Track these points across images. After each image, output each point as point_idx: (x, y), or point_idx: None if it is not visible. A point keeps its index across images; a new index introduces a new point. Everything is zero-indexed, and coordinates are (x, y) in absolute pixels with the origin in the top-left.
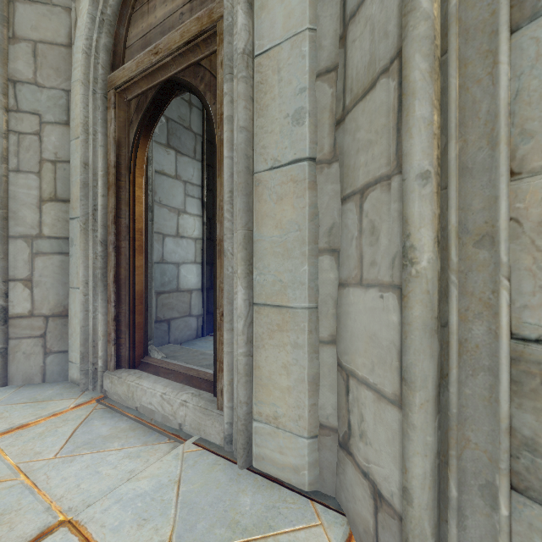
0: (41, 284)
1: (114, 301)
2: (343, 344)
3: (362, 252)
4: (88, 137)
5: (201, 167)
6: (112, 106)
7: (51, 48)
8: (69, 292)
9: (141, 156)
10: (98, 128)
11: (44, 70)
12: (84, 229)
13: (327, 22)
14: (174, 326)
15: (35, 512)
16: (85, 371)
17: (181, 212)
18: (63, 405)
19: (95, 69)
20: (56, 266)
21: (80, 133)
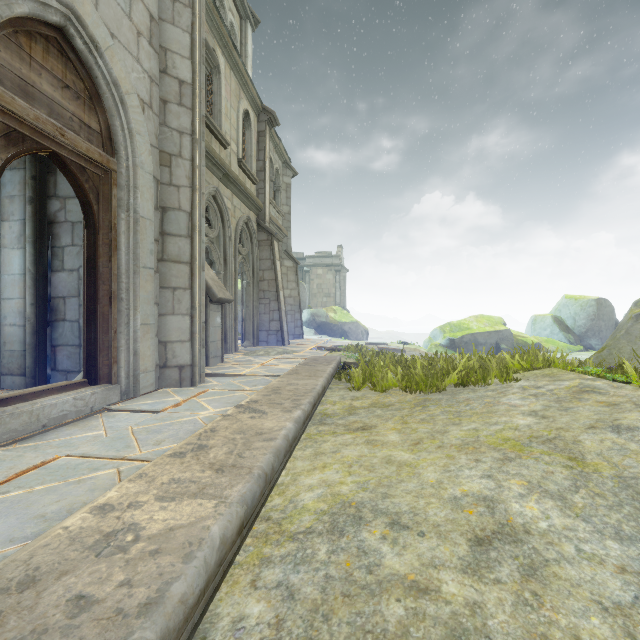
0: None
1: None
2: (163, 334)
3: (174, 306)
4: None
5: None
6: None
7: None
8: None
9: None
10: None
11: None
12: None
13: (156, 223)
14: None
15: (157, 415)
16: None
17: None
18: None
19: None
20: None
21: None
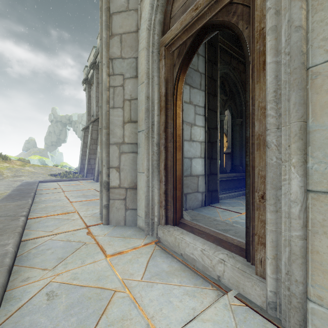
0: (124, 170)
1: (164, 181)
2: None
3: None
4: (149, 81)
5: (204, 94)
6: (163, 57)
7: (128, 35)
8: (137, 175)
9: (180, 86)
10: (155, 73)
11: (125, 49)
12: (147, 137)
13: None
14: (189, 198)
15: (141, 326)
16: (147, 223)
17: (192, 125)
18: (137, 242)
19: (153, 38)
20: (131, 159)
21: (144, 79)
